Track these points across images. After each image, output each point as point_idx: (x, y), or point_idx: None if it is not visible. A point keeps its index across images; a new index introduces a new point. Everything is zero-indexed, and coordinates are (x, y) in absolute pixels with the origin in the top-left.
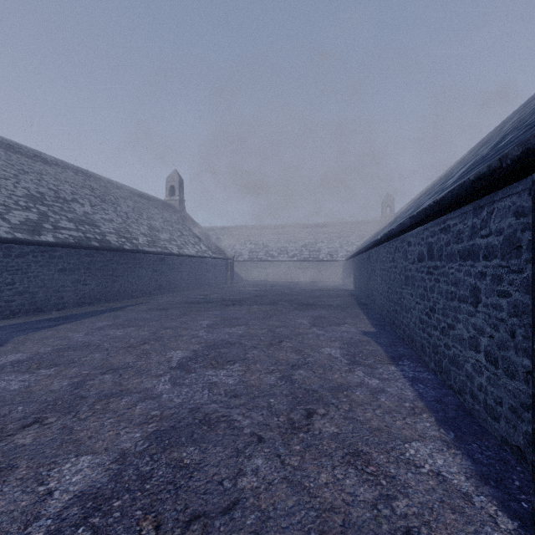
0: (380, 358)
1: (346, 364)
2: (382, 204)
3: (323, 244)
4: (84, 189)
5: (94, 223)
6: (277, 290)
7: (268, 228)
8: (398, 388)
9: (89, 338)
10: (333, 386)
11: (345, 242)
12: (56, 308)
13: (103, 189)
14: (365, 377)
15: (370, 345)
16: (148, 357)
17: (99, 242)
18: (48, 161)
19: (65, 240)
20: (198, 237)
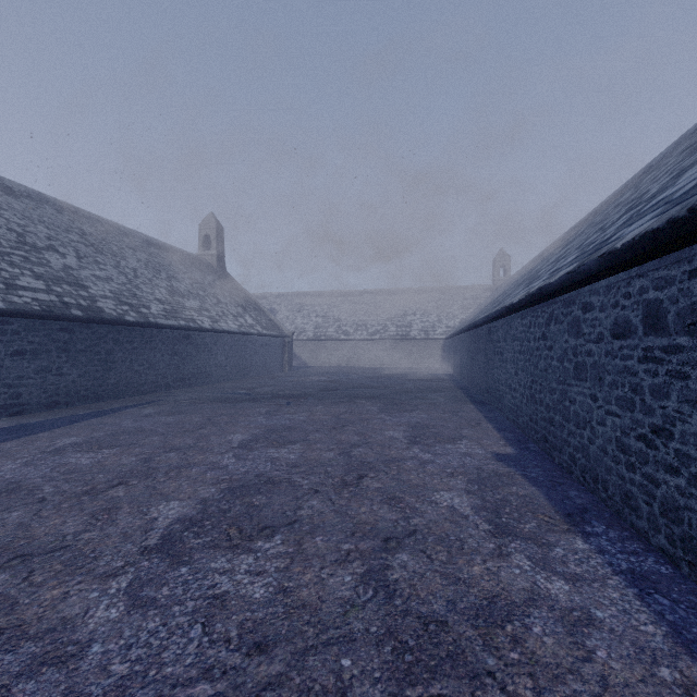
0: (546, 516)
1: (488, 535)
2: (494, 263)
3: (416, 317)
4: (69, 233)
5: (80, 282)
6: (352, 380)
7: (341, 295)
8: (617, 608)
9: (25, 471)
10: (479, 605)
11: (445, 314)
12: (8, 413)
13: (101, 235)
14: (536, 572)
15: (518, 485)
16: (110, 519)
17: (83, 309)
18: (15, 192)
19: (24, 306)
20: (243, 307)
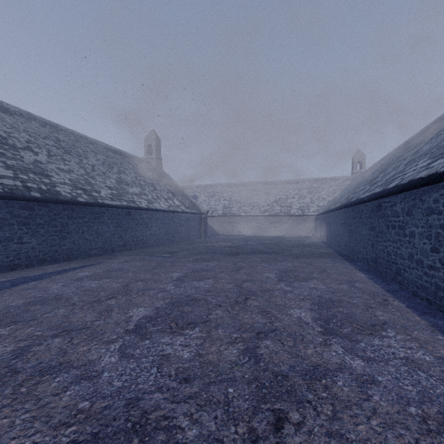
0: None
1: None
2: (352, 160)
3: (294, 199)
4: (46, 139)
5: (45, 172)
6: (250, 246)
7: (241, 186)
8: None
9: None
10: None
11: (316, 197)
12: None
13: (72, 142)
14: None
15: None
16: None
17: (42, 192)
18: (11, 111)
19: None
20: (172, 193)
